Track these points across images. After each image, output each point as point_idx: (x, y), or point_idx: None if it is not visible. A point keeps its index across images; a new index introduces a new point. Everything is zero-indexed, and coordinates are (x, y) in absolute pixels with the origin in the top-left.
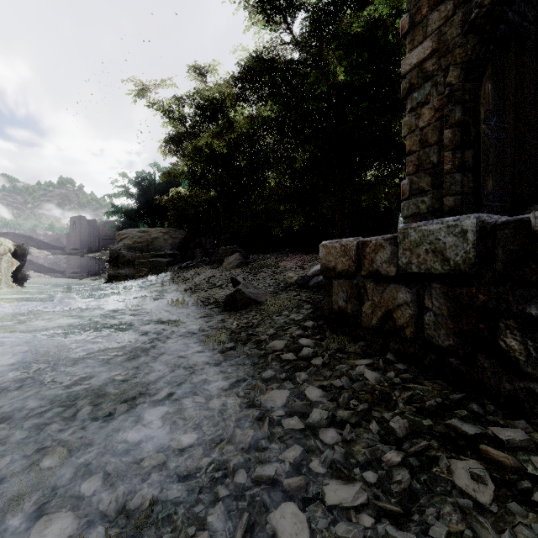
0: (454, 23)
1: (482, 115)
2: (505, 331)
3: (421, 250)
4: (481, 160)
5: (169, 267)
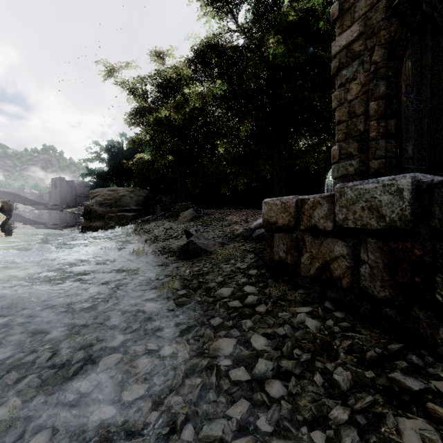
0: (379, 8)
1: (403, 89)
2: (442, 285)
3: (357, 208)
4: (402, 128)
5: (134, 220)
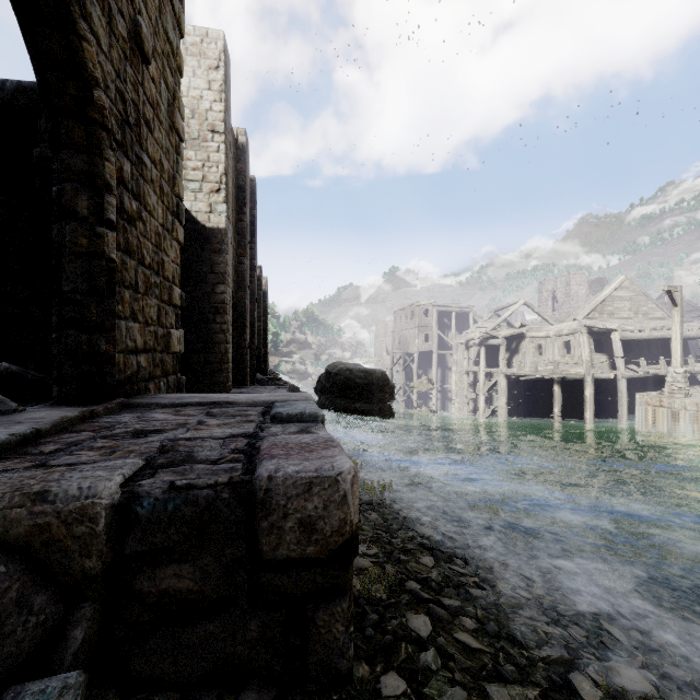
0: None
1: None
2: None
3: None
4: None
5: None
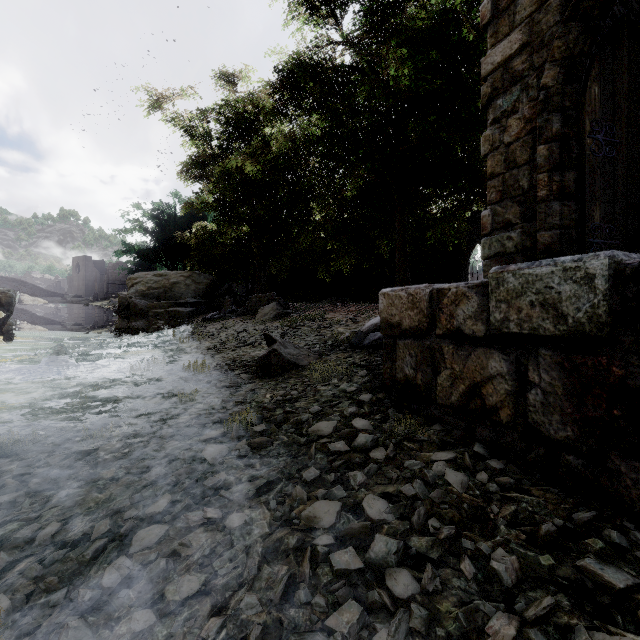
0: (551, 8)
1: (586, 127)
2: None
3: (523, 303)
4: (585, 184)
5: (191, 319)
